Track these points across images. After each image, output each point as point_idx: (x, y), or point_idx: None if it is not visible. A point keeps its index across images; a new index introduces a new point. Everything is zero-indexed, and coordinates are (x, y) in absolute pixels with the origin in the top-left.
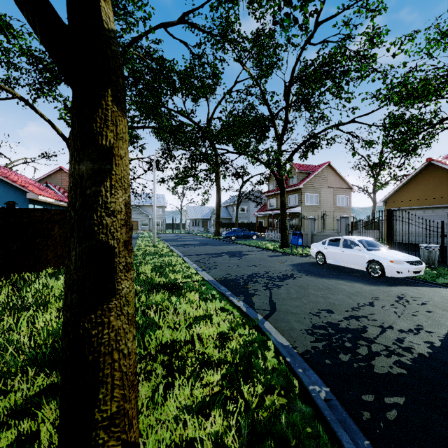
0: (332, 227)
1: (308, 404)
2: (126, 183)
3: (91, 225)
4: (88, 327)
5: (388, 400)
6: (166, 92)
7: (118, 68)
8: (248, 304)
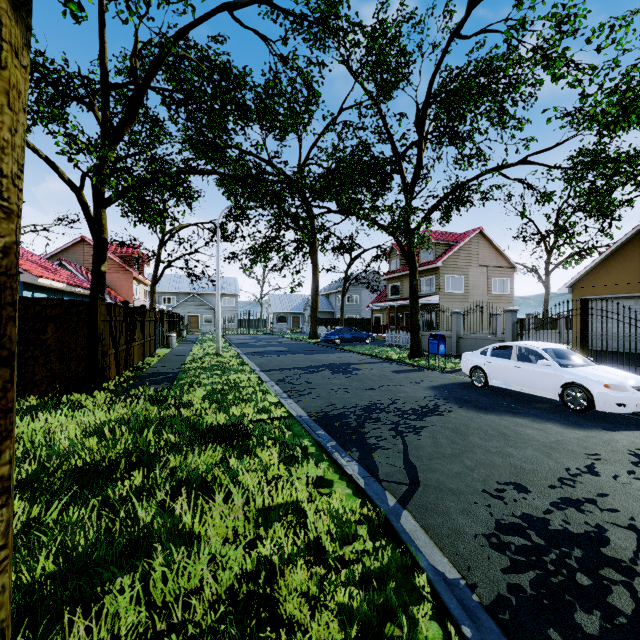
0: (485, 326)
1: None
2: None
3: None
4: None
5: None
6: (234, 119)
7: None
8: (368, 469)
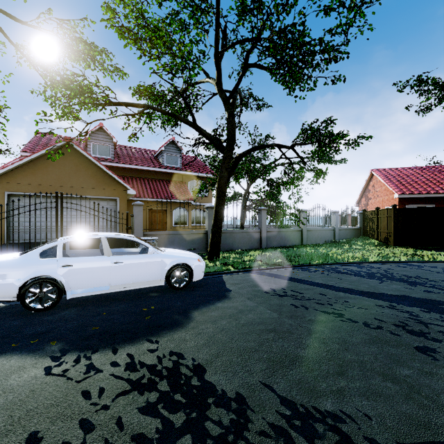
0: None
1: None
2: None
3: None
4: None
5: None
6: None
7: None
8: None
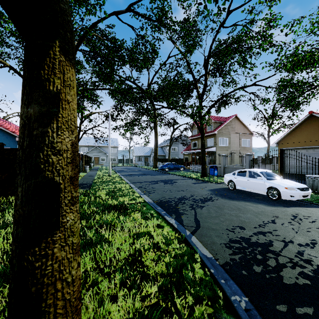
0: (238, 162)
1: (231, 313)
2: (73, 125)
3: (37, 163)
4: (32, 260)
5: (299, 310)
6: (117, 63)
7: (66, 23)
8: (179, 222)
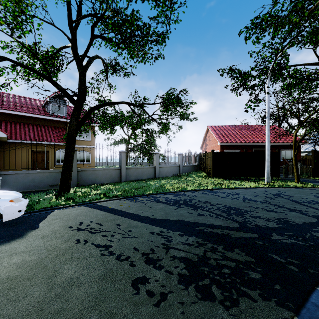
0: None
1: None
2: None
3: None
4: None
5: (281, 260)
6: None
7: None
8: None
